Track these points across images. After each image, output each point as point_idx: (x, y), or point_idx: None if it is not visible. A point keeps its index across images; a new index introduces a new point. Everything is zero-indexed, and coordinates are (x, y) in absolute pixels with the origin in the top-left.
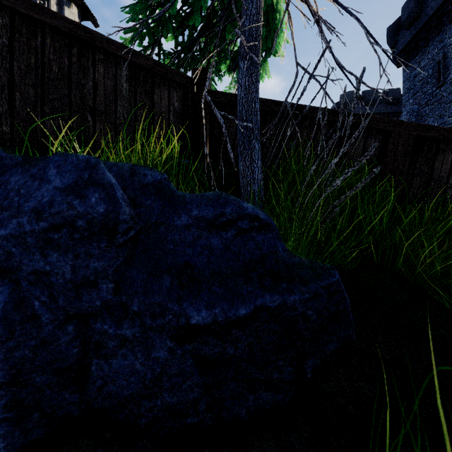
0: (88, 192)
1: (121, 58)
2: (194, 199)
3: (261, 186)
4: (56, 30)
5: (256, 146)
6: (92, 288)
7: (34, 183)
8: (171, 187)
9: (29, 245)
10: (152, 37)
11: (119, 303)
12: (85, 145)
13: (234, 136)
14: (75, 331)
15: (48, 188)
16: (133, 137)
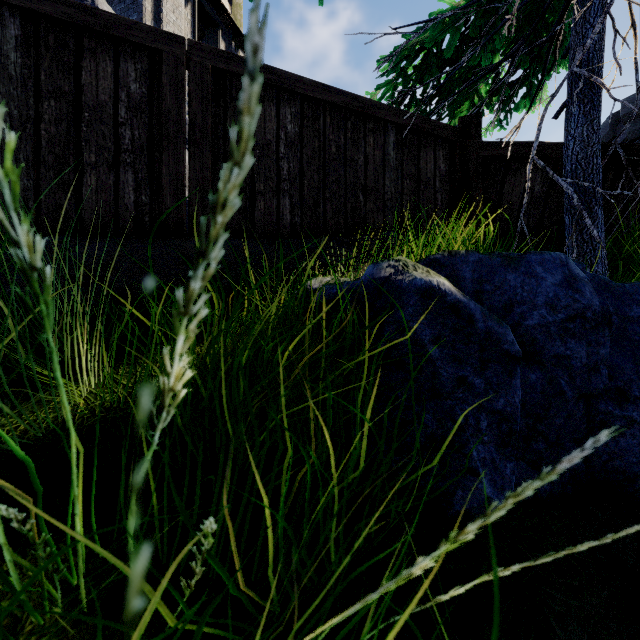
0: (579, 287)
1: (389, 123)
2: (637, 289)
3: (605, 266)
4: (334, 107)
5: (598, 214)
6: (596, 372)
7: (532, 281)
8: (602, 277)
9: (551, 333)
10: (407, 87)
11: (614, 388)
12: (357, 228)
13: (521, 199)
14: (583, 409)
15: (547, 285)
16: (400, 213)
